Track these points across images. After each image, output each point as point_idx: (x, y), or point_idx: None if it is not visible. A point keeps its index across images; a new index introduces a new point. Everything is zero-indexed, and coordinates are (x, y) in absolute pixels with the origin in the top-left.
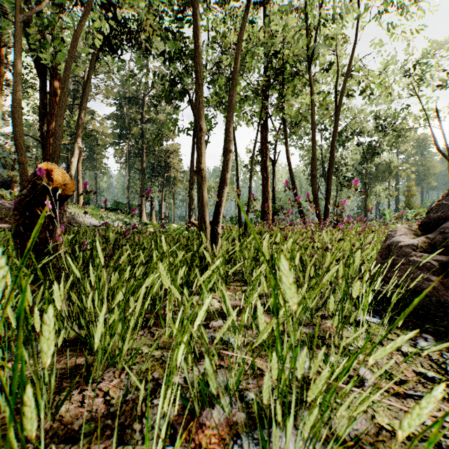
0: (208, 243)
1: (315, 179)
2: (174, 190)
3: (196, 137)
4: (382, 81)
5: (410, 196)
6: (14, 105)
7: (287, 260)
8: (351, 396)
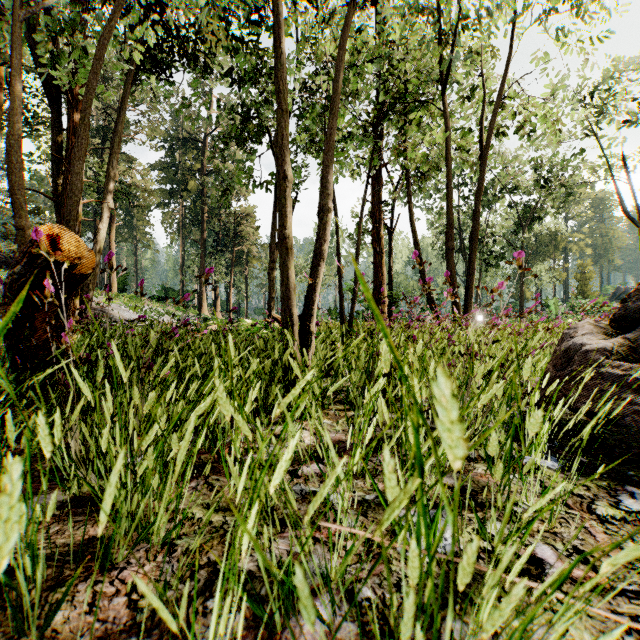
0: (295, 347)
1: (451, 253)
2: (247, 271)
3: (279, 189)
4: (547, 112)
5: (585, 280)
6: (9, 143)
7: (447, 379)
8: (560, 628)
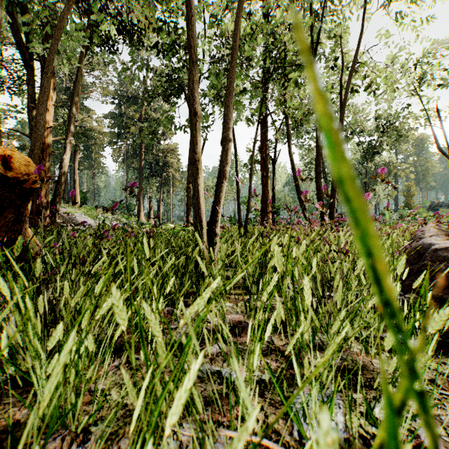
0: (204, 245)
1: (319, 176)
2: (172, 190)
3: (191, 123)
4: (387, 74)
5: (410, 196)
6: None
7: None
8: None
